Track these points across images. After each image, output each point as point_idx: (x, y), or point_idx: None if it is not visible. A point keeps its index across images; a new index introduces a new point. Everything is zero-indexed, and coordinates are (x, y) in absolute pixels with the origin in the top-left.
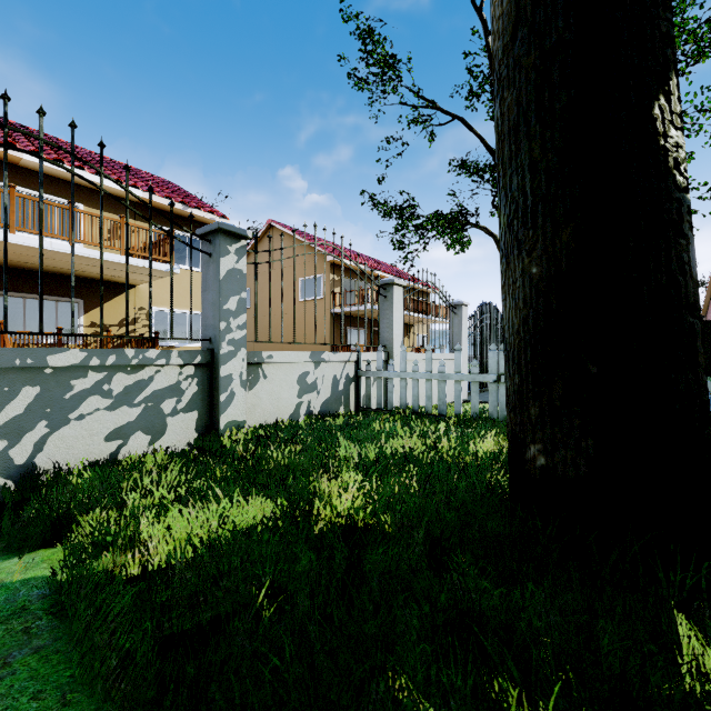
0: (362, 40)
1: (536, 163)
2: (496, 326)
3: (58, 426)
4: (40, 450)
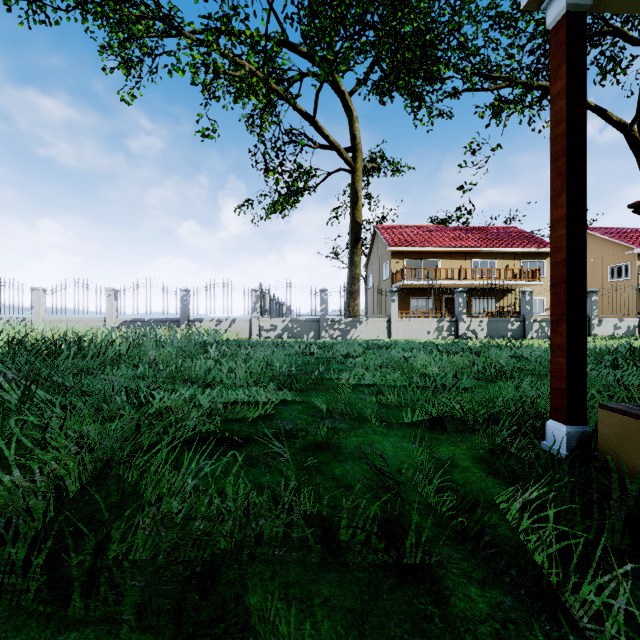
0: None
1: None
2: None
3: None
4: None
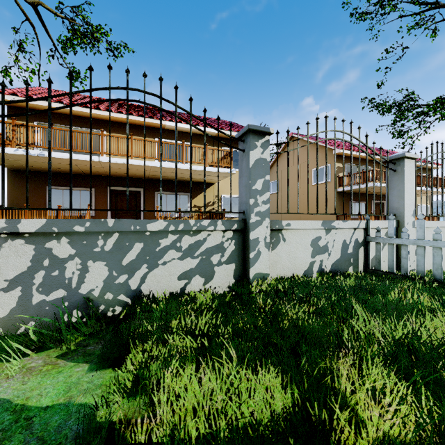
0: None
1: None
2: None
3: (152, 267)
4: (143, 282)
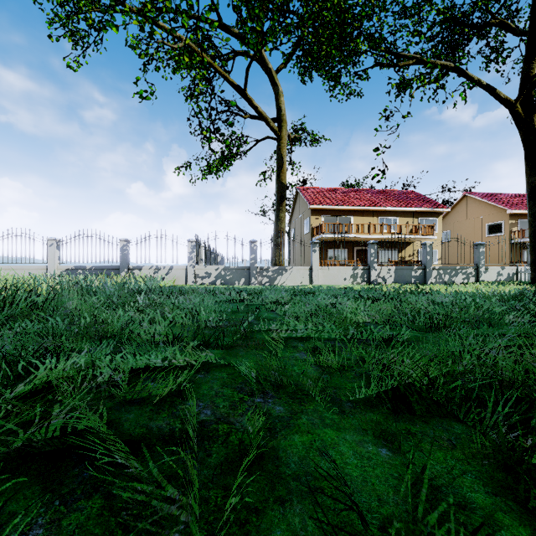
0: None
1: (530, 249)
2: None
3: (456, 277)
4: (455, 280)
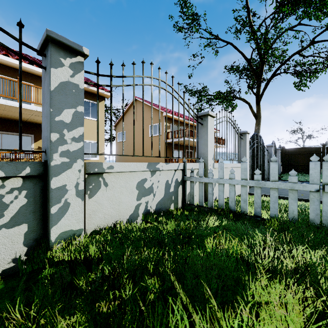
0: (181, 6)
1: None
2: (260, 147)
3: None
4: None
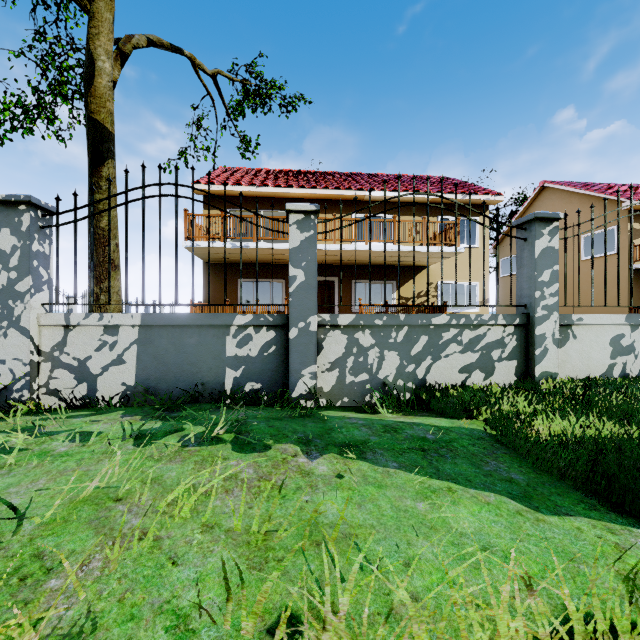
0: None
1: None
2: None
3: (436, 359)
4: (428, 372)
